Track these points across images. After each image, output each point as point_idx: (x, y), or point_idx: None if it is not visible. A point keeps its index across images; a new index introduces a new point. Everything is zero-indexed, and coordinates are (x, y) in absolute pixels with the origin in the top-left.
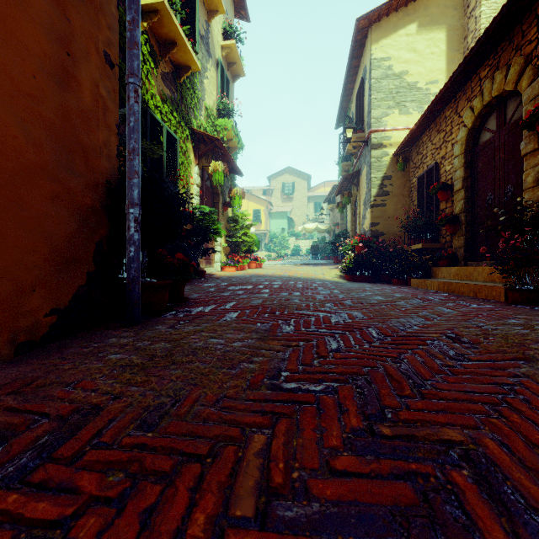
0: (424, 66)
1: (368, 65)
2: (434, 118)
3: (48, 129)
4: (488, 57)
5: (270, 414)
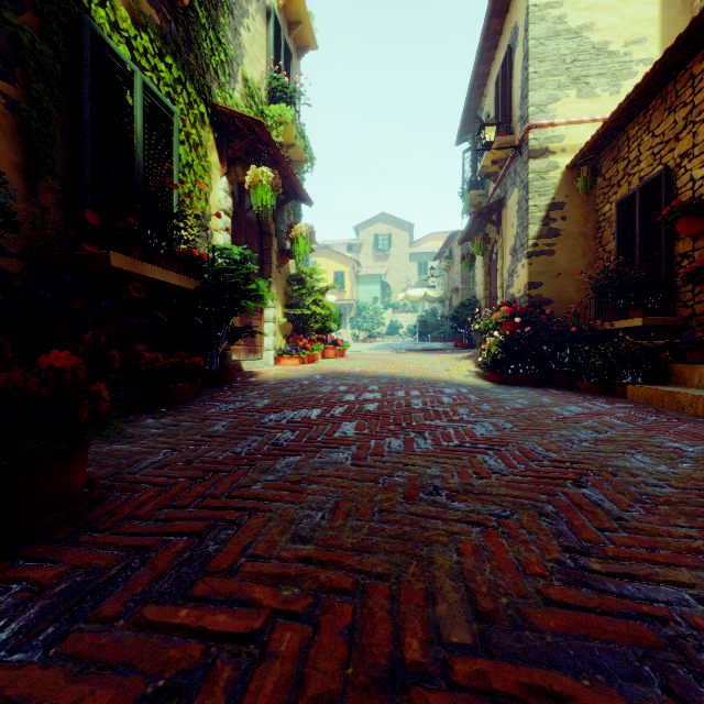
0: (620, 15)
1: (522, 18)
2: (659, 87)
3: None
4: None
5: None
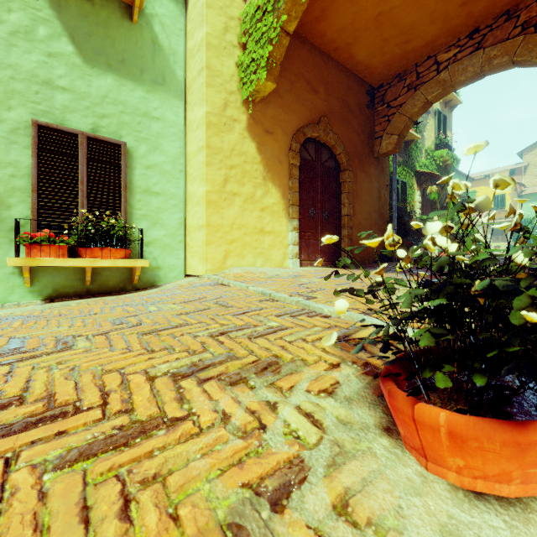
0: None
1: None
2: None
3: (376, 213)
4: None
5: None
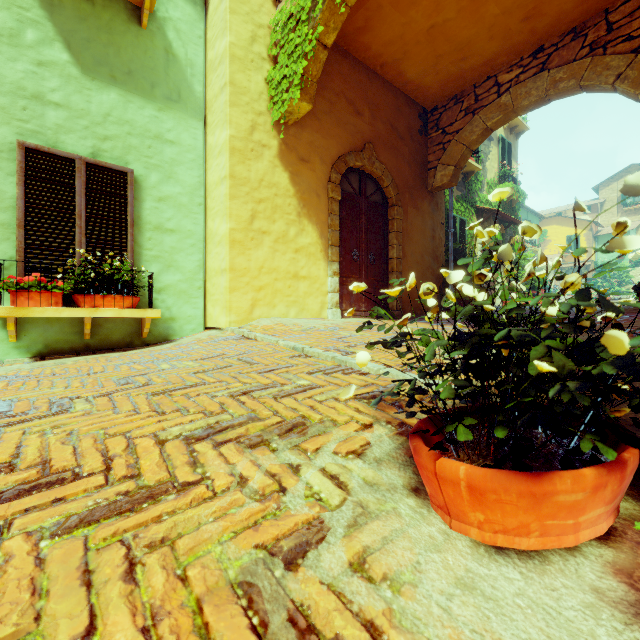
0: None
1: None
2: None
3: (430, 255)
4: None
5: None
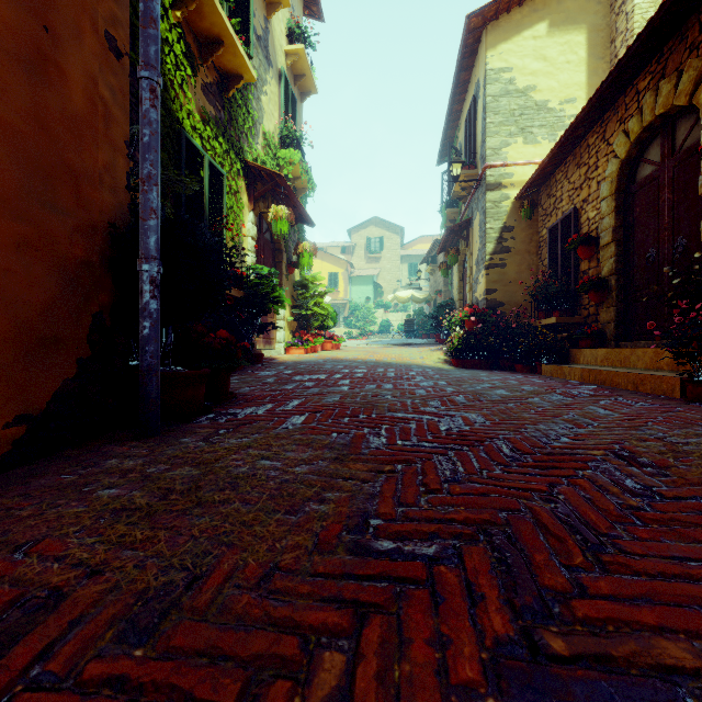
0: (556, 80)
1: (482, 78)
2: (573, 147)
3: (11, 139)
4: (648, 62)
5: (352, 606)
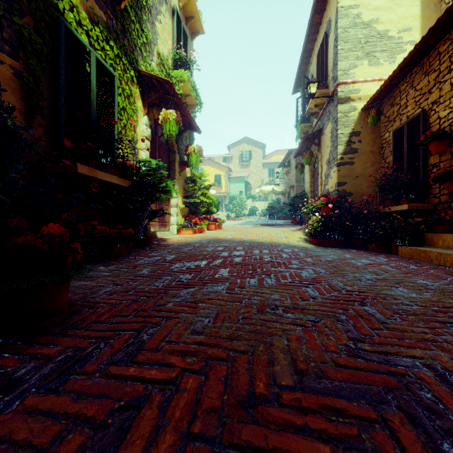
0: (395, 13)
1: (333, 15)
2: (419, 60)
3: None
4: None
5: None
